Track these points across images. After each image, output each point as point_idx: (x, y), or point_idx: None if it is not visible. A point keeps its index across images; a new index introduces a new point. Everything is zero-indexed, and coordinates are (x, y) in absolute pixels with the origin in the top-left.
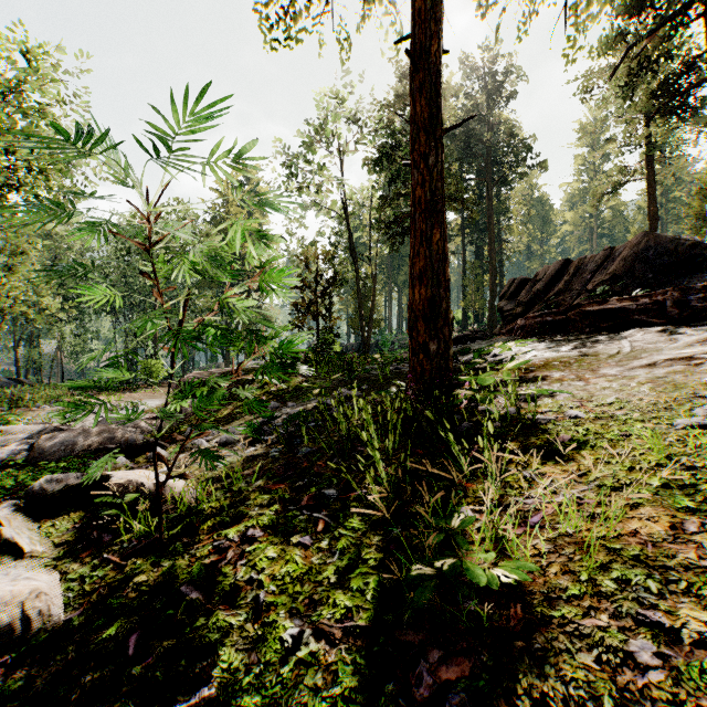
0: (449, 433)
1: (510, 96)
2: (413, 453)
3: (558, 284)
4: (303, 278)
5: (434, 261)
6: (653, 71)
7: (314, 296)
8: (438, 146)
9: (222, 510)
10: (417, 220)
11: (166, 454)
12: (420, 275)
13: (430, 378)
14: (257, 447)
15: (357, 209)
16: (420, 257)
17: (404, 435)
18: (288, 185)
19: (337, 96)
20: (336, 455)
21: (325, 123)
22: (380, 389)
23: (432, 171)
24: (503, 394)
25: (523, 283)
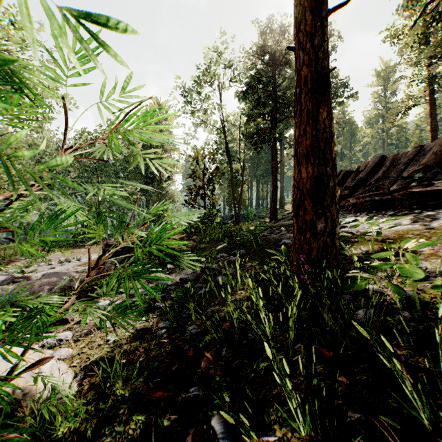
0: (394, 359)
1: (333, 50)
2: (317, 354)
3: (377, 173)
4: (194, 171)
5: (320, 139)
6: (441, 23)
7: (202, 183)
8: (323, 26)
9: (84, 440)
10: (302, 100)
11: (72, 317)
12: (307, 153)
13: (316, 256)
14: (149, 317)
15: (230, 126)
16: (306, 136)
17: (295, 319)
18: (185, 109)
19: (218, 48)
20: (225, 345)
21: (209, 65)
22: (255, 255)
23: (317, 52)
24: (381, 269)
25: (347, 173)
